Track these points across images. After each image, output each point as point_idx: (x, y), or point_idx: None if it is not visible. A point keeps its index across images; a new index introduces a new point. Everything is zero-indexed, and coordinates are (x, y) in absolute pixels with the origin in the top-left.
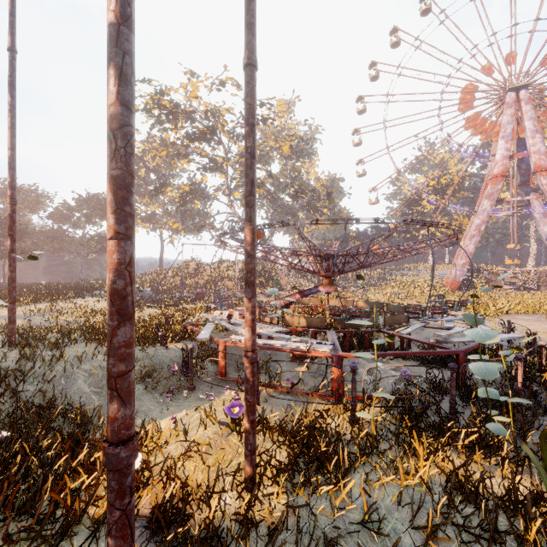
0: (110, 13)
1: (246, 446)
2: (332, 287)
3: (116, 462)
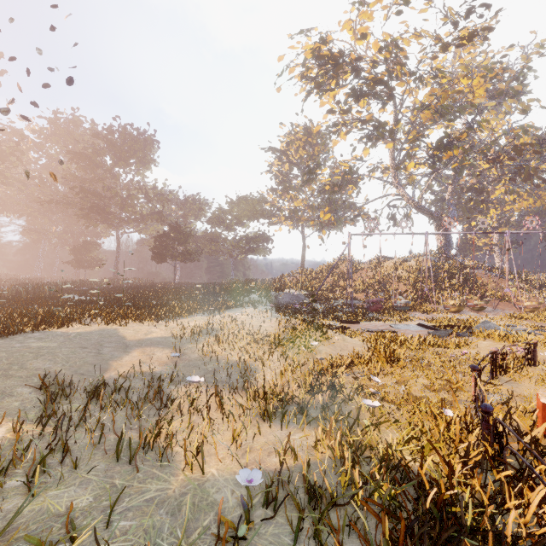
0: None
1: None
2: None
3: None
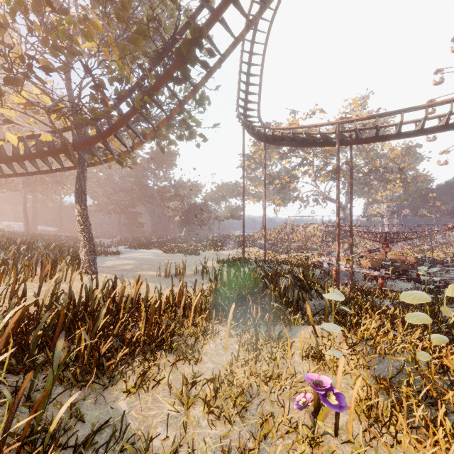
0: (337, 221)
1: (350, 287)
2: (387, 249)
3: (338, 273)
